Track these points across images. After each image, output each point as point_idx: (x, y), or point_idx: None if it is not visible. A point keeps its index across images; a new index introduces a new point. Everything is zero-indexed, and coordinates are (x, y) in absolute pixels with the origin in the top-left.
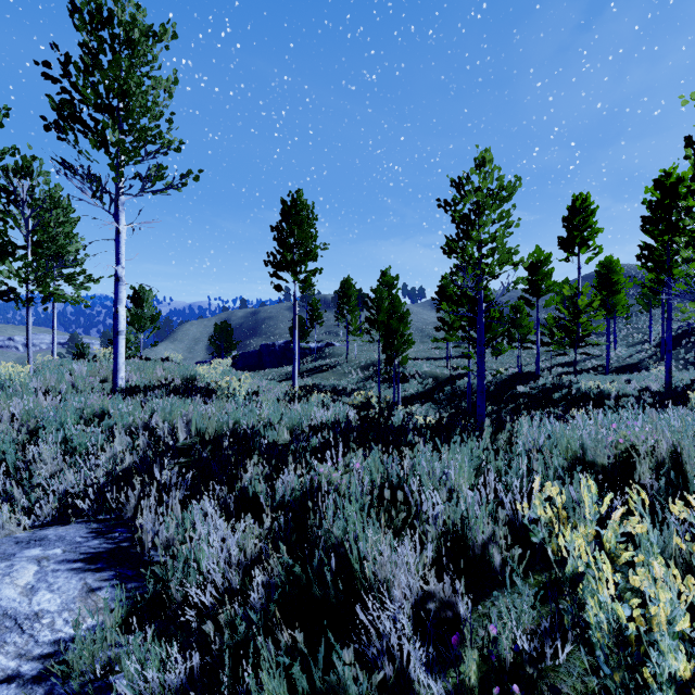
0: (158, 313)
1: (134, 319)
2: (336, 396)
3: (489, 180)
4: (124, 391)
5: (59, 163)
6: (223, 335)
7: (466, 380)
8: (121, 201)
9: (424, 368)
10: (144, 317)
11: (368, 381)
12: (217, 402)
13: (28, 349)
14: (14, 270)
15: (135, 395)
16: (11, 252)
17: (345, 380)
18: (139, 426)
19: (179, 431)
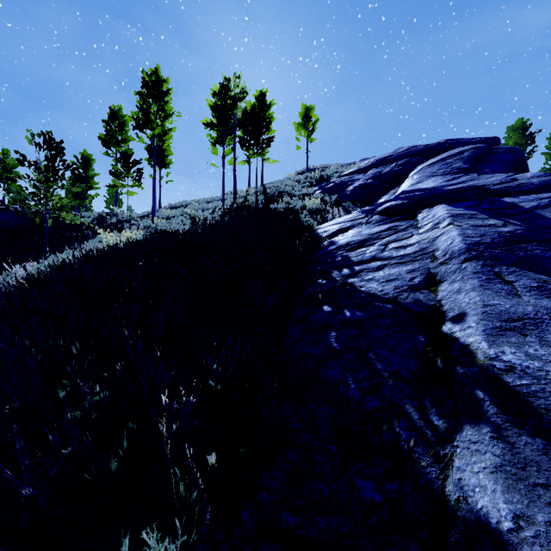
0: None
1: None
2: None
3: (9, 160)
4: None
5: None
6: None
7: None
8: None
9: None
10: None
11: None
12: None
13: None
14: None
15: None
16: None
17: None
18: None
19: None
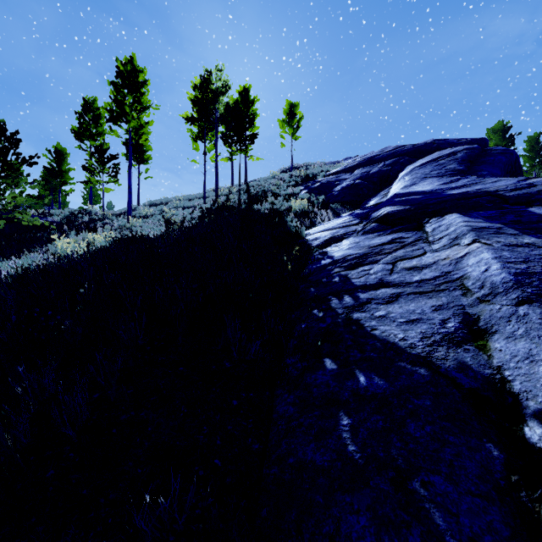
0: None
1: None
2: None
3: None
4: None
5: None
6: None
7: None
8: None
9: None
10: None
11: None
12: None
13: None
14: None
15: None
16: None
17: None
18: None
19: None
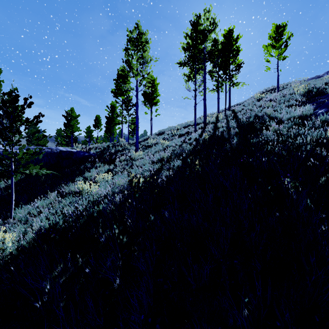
0: None
1: None
2: None
3: (73, 114)
4: None
5: None
6: None
7: None
8: None
9: None
10: None
11: None
12: None
13: None
14: None
15: None
16: None
17: None
18: None
19: None
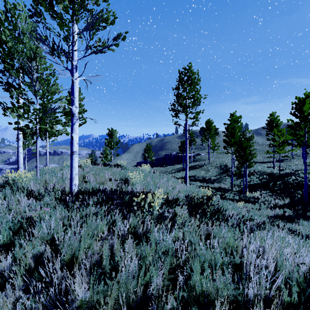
0: (119, 140)
1: (108, 144)
2: (205, 183)
3: None
4: (75, 194)
5: (39, 40)
6: (147, 150)
7: (293, 178)
8: (74, 60)
9: (259, 169)
10: (113, 142)
11: (223, 175)
12: (134, 217)
13: (36, 162)
14: (22, 115)
15: (76, 202)
16: (28, 106)
17: (209, 174)
18: (49, 257)
19: (76, 286)
